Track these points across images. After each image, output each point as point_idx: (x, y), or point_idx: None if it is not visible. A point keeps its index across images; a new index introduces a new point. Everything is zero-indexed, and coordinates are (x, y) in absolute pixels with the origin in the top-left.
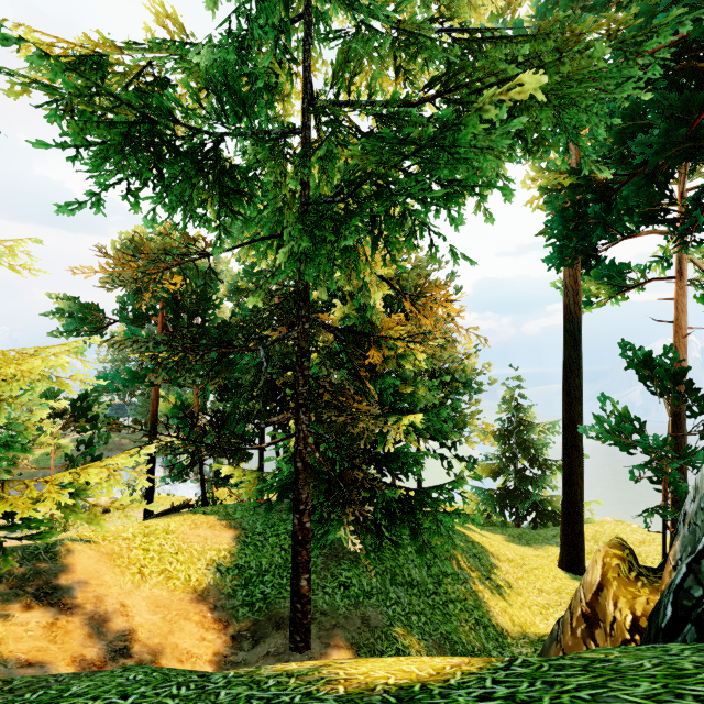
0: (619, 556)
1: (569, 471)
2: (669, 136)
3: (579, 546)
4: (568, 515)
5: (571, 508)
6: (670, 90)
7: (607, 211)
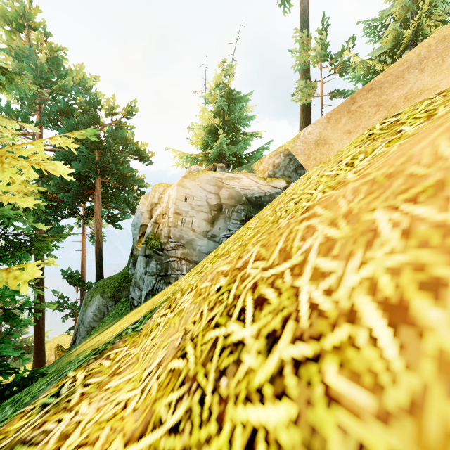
0: (58, 349)
1: (38, 324)
2: (77, 195)
3: (43, 355)
4: (37, 344)
5: (39, 340)
6: (78, 173)
7: (56, 210)
